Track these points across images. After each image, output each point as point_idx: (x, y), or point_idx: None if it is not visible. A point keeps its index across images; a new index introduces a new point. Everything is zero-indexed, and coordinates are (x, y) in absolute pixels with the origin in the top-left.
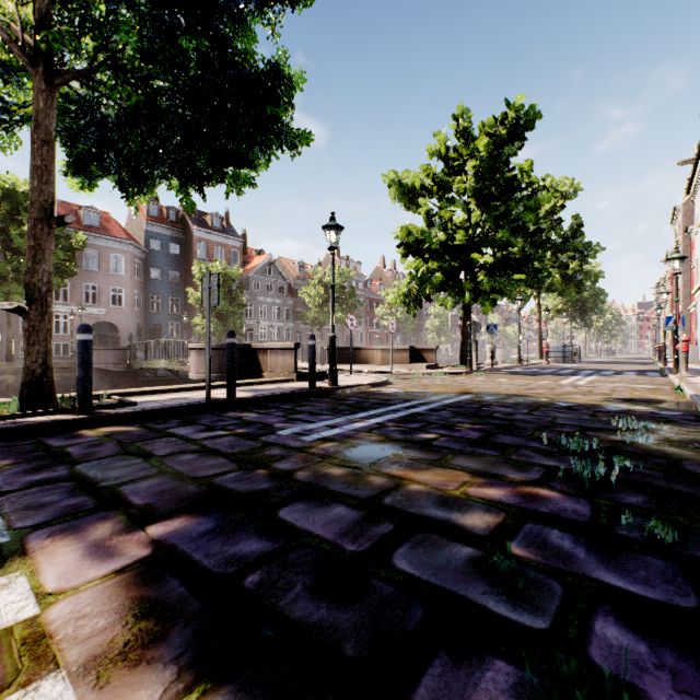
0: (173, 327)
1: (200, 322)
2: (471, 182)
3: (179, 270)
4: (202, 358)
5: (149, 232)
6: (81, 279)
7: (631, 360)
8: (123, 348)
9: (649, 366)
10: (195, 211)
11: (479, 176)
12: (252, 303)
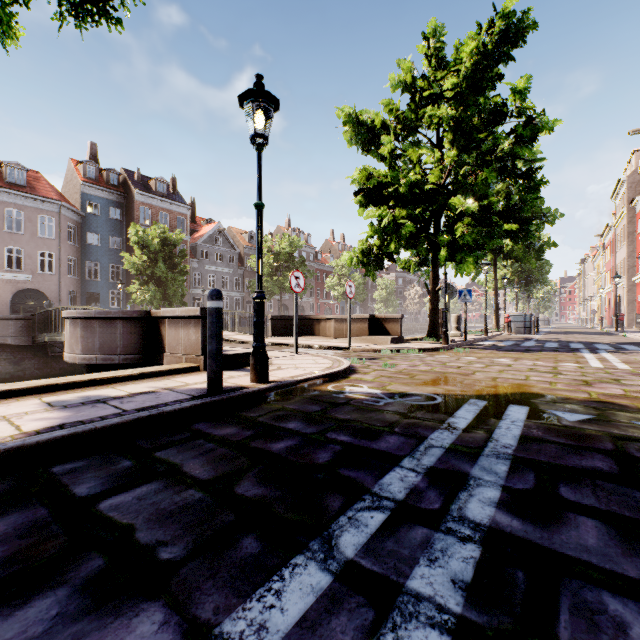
0: (113, 296)
1: (137, 289)
2: (449, 108)
3: (121, 236)
4: (77, 331)
5: (86, 194)
6: (2, 241)
7: (579, 330)
8: (25, 317)
9: (622, 338)
10: (138, 175)
11: (460, 99)
12: (199, 272)
